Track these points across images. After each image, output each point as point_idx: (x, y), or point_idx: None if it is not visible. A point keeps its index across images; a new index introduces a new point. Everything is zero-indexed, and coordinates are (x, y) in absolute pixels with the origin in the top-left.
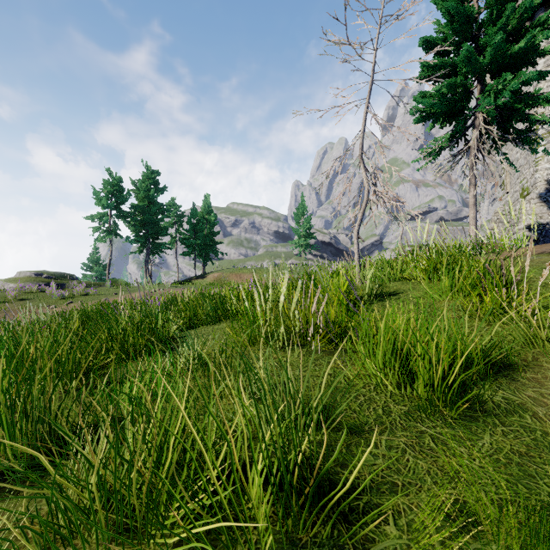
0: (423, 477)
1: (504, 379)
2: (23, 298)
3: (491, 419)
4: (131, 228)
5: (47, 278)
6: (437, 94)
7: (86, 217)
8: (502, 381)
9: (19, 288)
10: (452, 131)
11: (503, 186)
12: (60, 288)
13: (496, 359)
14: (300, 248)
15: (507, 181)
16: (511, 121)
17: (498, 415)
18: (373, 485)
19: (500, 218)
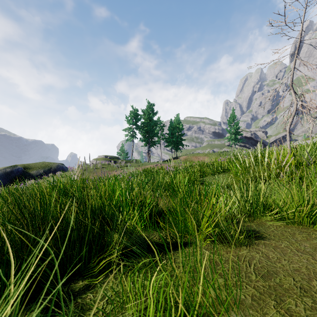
0: None
1: None
2: (103, 167)
3: None
4: (141, 134)
5: (109, 158)
6: None
7: (123, 130)
8: None
9: (100, 162)
10: None
11: None
12: (114, 163)
13: None
14: (231, 141)
15: None
16: None
17: None
18: None
19: None
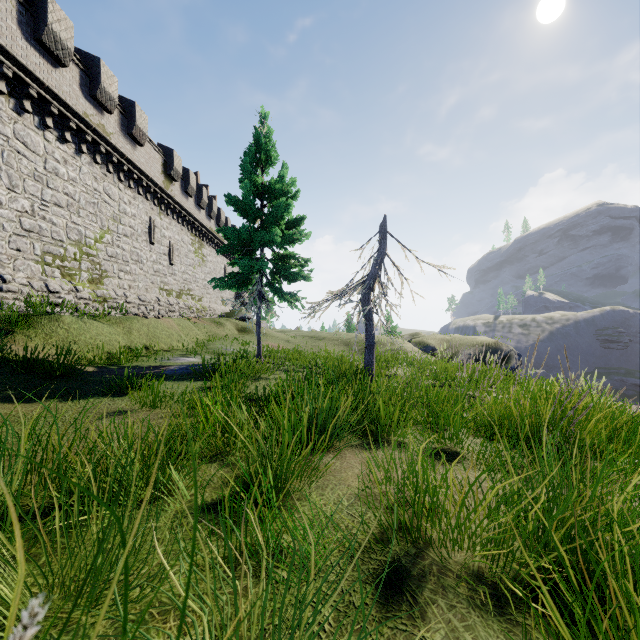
0: None
1: None
2: None
3: None
4: None
5: None
6: None
7: None
8: None
9: None
10: None
11: None
12: None
13: None
14: None
15: None
16: None
17: None
18: None
19: None
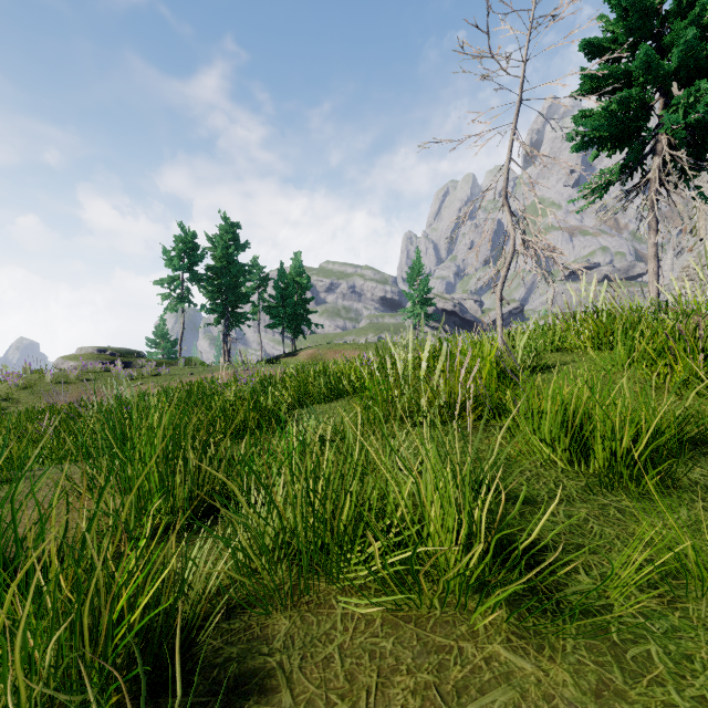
0: (611, 541)
1: (702, 457)
2: (87, 378)
3: (687, 496)
4: (207, 294)
5: (111, 355)
6: (604, 112)
7: (154, 282)
8: (700, 458)
9: (81, 366)
10: (624, 159)
11: (694, 232)
12: (126, 367)
13: (692, 434)
14: (415, 318)
15: (701, 225)
16: (707, 144)
17: (696, 492)
18: (556, 545)
19: (691, 275)
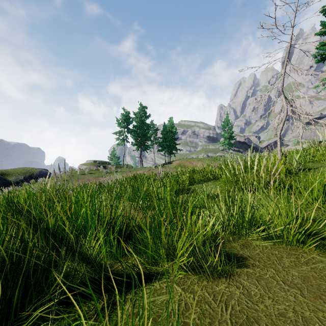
0: None
1: None
2: (91, 173)
3: None
4: (133, 137)
5: (98, 163)
6: None
7: (113, 133)
8: None
9: (88, 168)
10: None
11: None
12: (104, 168)
13: None
14: (225, 146)
15: None
16: None
17: None
18: None
19: None
